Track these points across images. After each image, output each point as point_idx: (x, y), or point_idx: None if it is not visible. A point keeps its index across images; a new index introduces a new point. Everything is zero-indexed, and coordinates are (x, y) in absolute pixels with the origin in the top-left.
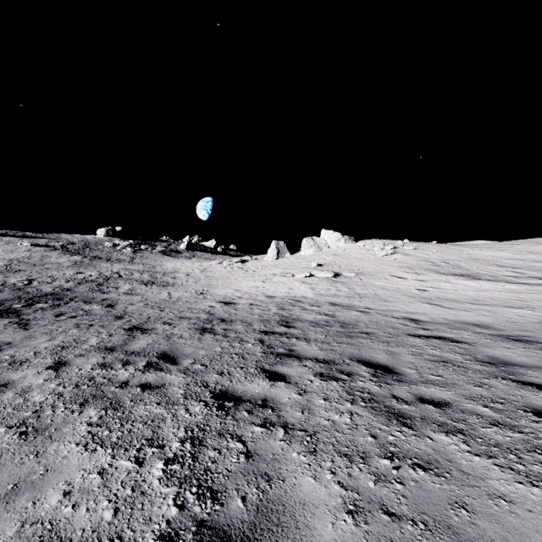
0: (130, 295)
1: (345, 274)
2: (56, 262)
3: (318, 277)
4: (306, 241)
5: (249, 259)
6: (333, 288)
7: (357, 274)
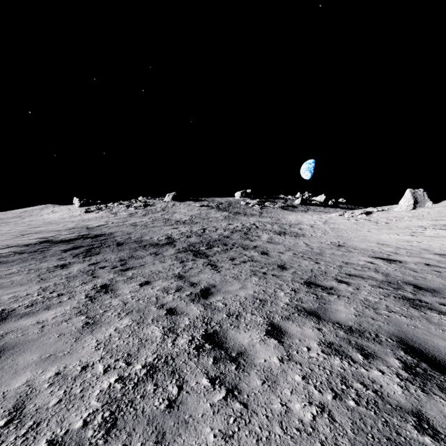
0: (272, 243)
1: None
2: (214, 216)
3: None
4: None
5: (374, 210)
6: None
7: None
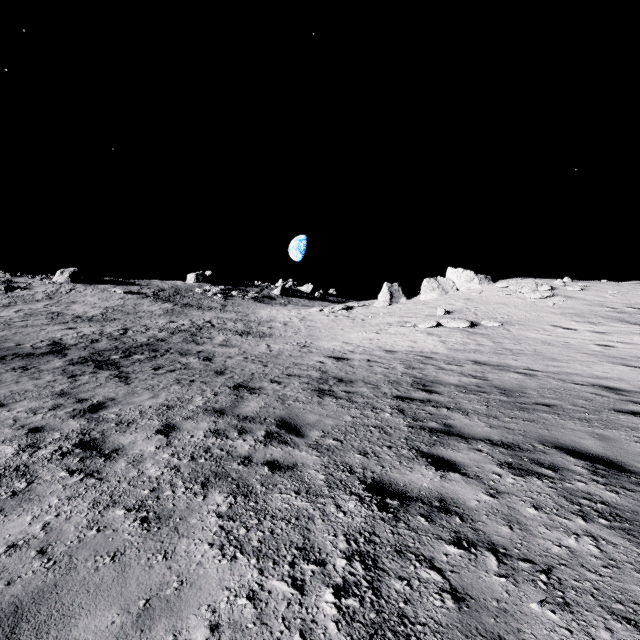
0: (226, 346)
1: (485, 324)
2: (148, 310)
3: (447, 327)
4: (428, 283)
5: (355, 305)
6: (471, 341)
7: (502, 324)
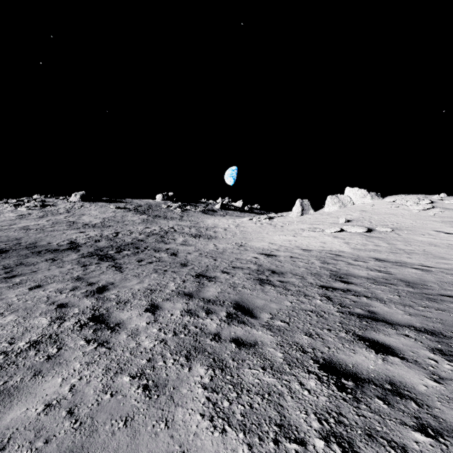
0: (185, 245)
1: (379, 229)
2: (131, 219)
3: (348, 232)
4: (331, 199)
5: (275, 216)
6: (369, 243)
7: (393, 230)
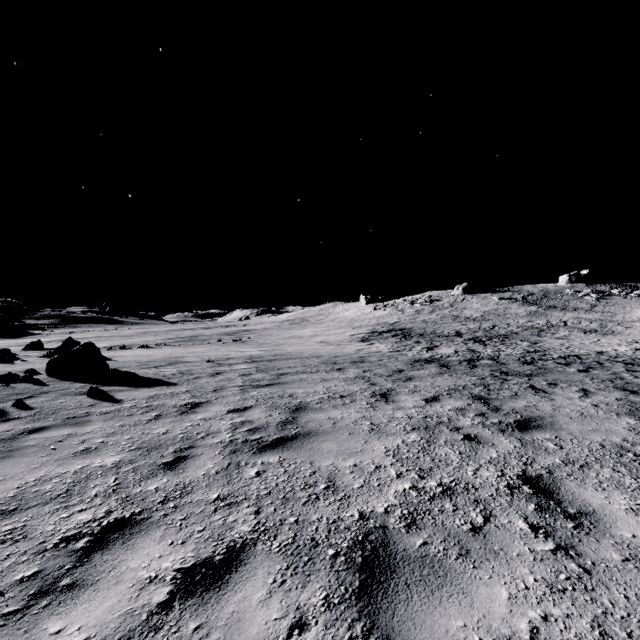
0: (560, 339)
1: None
2: (514, 312)
3: None
4: None
5: None
6: None
7: None
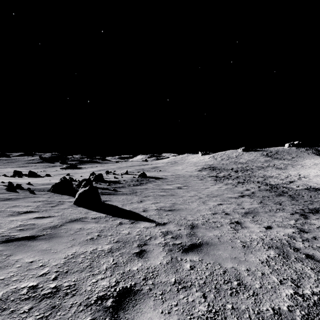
0: (264, 171)
1: None
2: (259, 160)
3: None
4: None
5: None
6: None
7: None
